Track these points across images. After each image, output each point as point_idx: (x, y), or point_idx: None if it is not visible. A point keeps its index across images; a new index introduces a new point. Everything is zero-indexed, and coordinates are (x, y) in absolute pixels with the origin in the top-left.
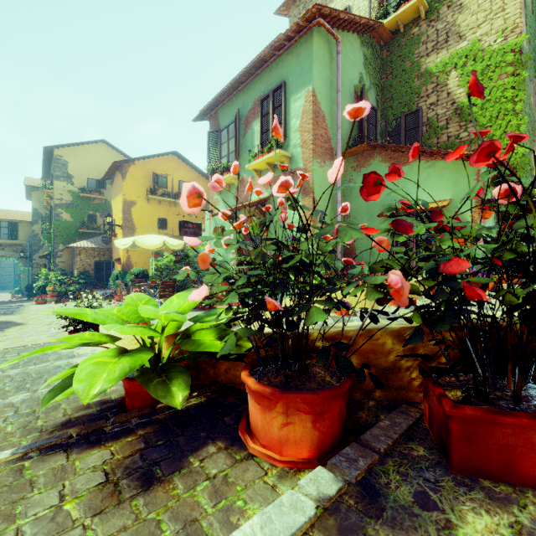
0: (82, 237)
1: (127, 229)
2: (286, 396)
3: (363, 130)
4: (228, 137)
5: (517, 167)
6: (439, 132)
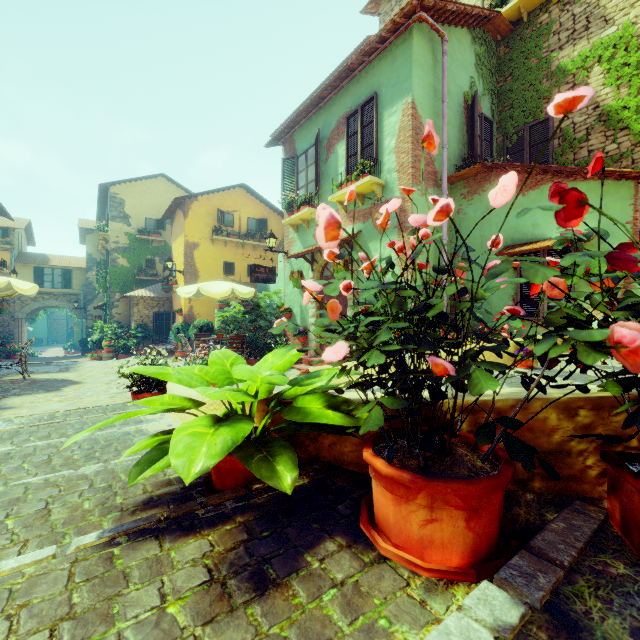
0: (140, 285)
1: (189, 276)
2: (433, 485)
3: (475, 147)
4: (306, 164)
5: None
6: (576, 146)
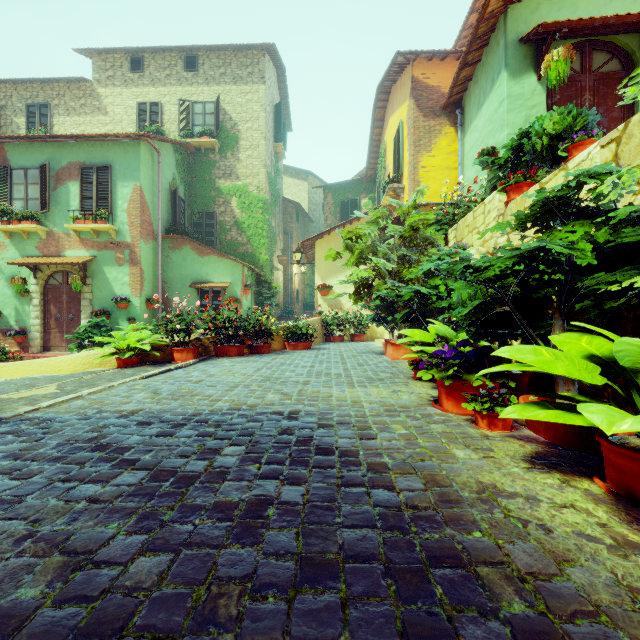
0: None
1: None
2: (188, 348)
3: (177, 220)
4: (26, 181)
5: (264, 265)
6: (226, 233)
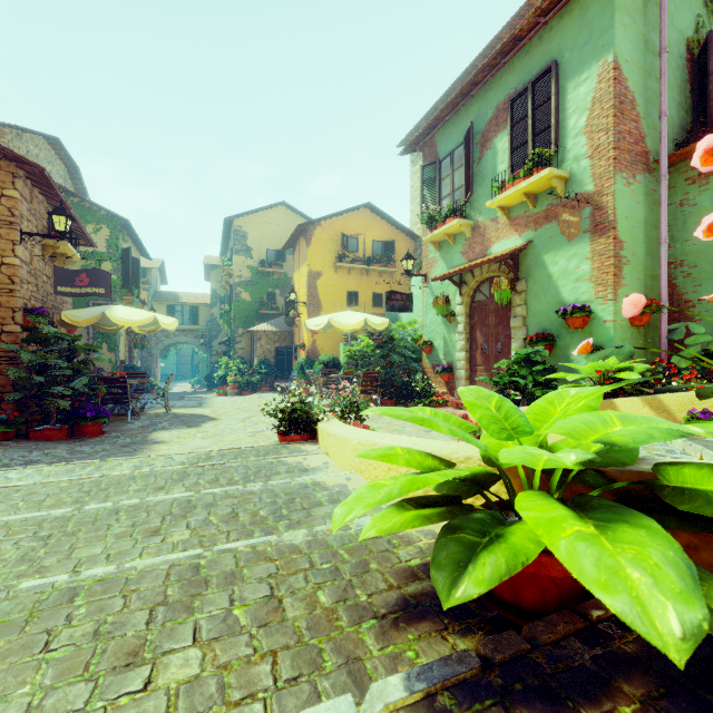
0: (261, 319)
1: (312, 307)
2: None
3: (709, 111)
4: (452, 168)
5: None
6: None
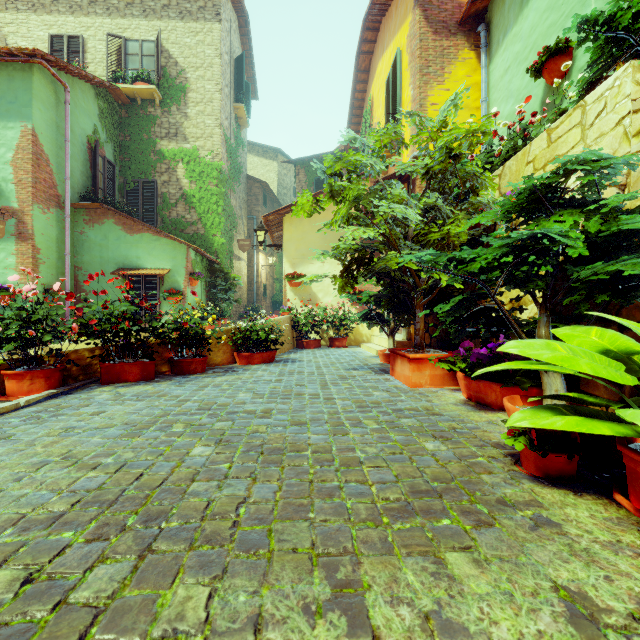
0: None
1: None
2: (33, 371)
3: (97, 185)
4: None
5: (219, 251)
6: (170, 208)
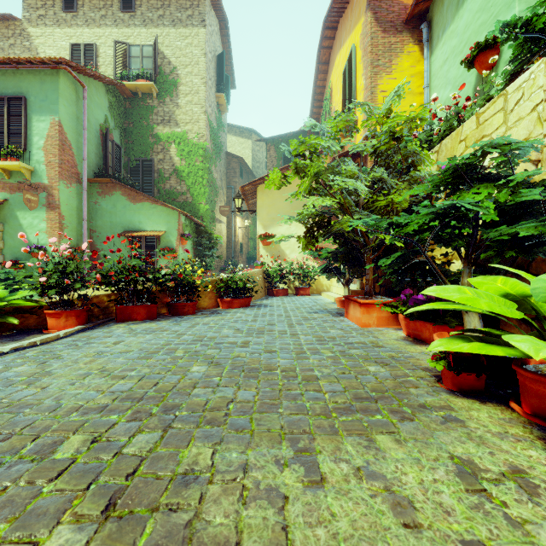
0: None
1: None
2: (67, 311)
3: (107, 164)
4: None
5: (204, 216)
6: (165, 181)
